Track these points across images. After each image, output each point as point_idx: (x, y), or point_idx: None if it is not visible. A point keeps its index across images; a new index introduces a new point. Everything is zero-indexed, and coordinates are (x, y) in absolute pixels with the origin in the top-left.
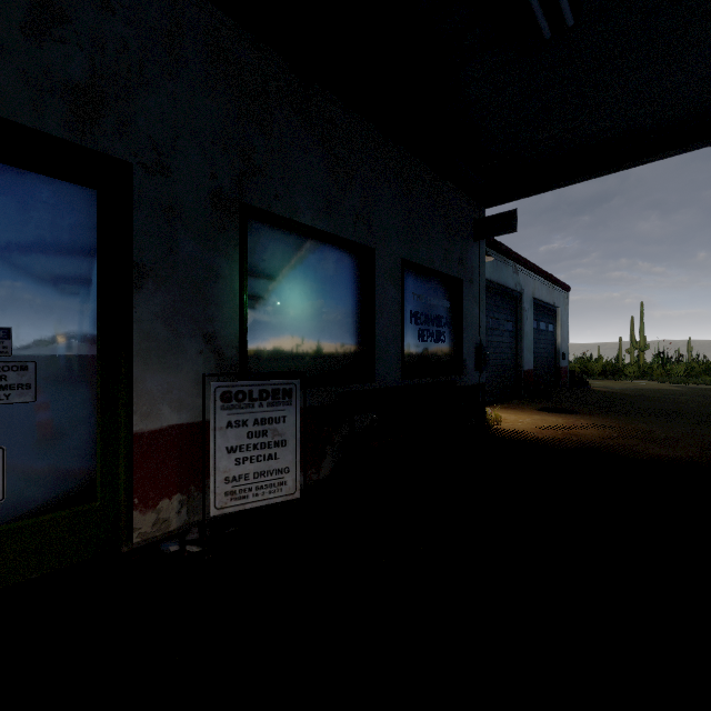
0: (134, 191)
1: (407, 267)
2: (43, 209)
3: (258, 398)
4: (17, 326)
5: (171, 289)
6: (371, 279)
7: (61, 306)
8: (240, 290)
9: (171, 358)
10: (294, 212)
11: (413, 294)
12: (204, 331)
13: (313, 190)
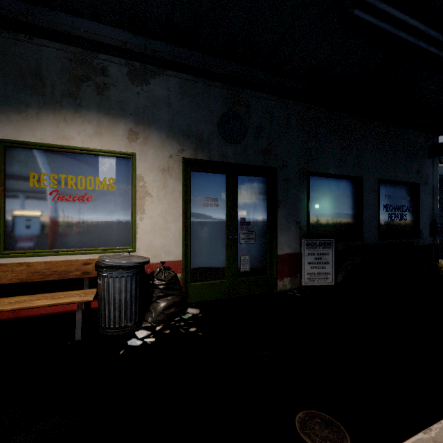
0: (277, 176)
1: (381, 182)
2: (256, 187)
3: (318, 245)
4: (251, 221)
5: (287, 207)
6: (361, 192)
7: (260, 215)
8: (307, 204)
9: (287, 230)
10: (326, 169)
11: (385, 196)
12: (296, 220)
13: (334, 158)
